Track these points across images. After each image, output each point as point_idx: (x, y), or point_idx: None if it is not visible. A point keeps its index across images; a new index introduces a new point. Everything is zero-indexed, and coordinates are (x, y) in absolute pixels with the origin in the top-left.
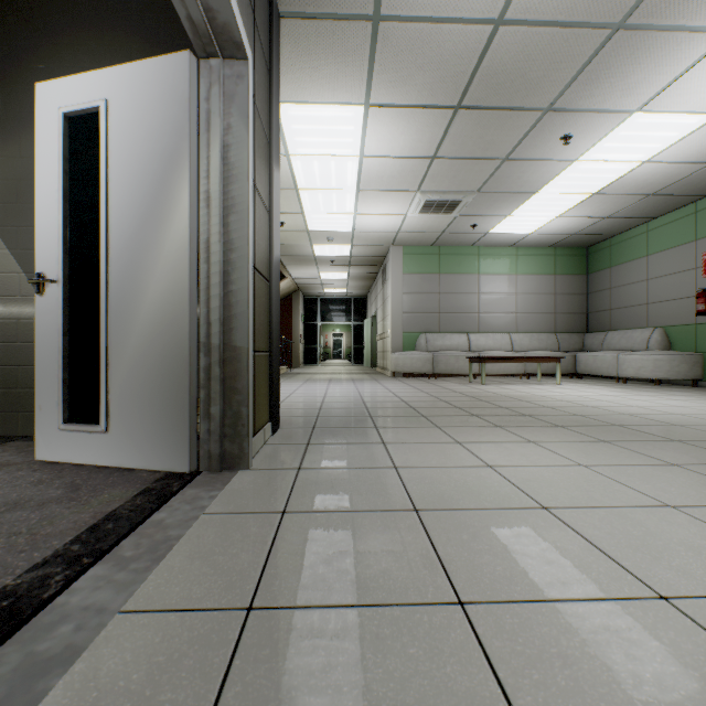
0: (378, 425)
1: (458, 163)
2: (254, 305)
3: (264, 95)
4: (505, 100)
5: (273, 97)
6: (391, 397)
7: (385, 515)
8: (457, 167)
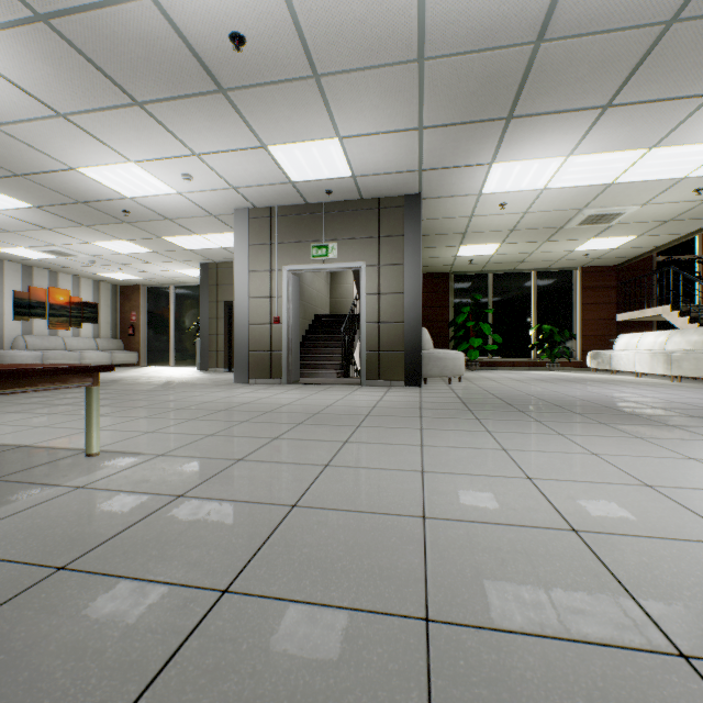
0: (426, 392)
1: (642, 78)
2: (379, 335)
3: (395, 251)
4: (508, 89)
5: (404, 244)
6: (570, 399)
7: (322, 389)
8: (653, 75)
